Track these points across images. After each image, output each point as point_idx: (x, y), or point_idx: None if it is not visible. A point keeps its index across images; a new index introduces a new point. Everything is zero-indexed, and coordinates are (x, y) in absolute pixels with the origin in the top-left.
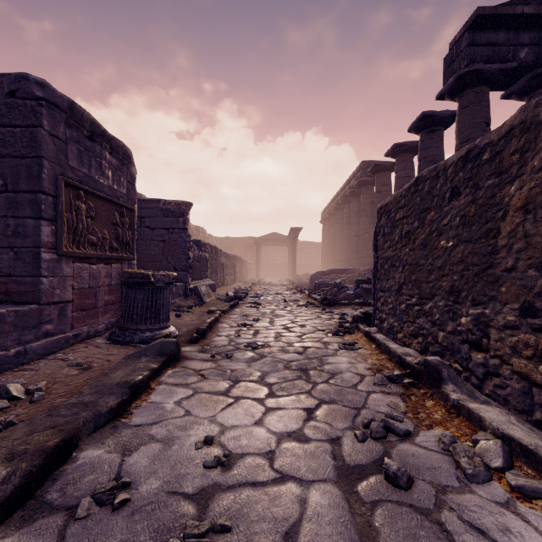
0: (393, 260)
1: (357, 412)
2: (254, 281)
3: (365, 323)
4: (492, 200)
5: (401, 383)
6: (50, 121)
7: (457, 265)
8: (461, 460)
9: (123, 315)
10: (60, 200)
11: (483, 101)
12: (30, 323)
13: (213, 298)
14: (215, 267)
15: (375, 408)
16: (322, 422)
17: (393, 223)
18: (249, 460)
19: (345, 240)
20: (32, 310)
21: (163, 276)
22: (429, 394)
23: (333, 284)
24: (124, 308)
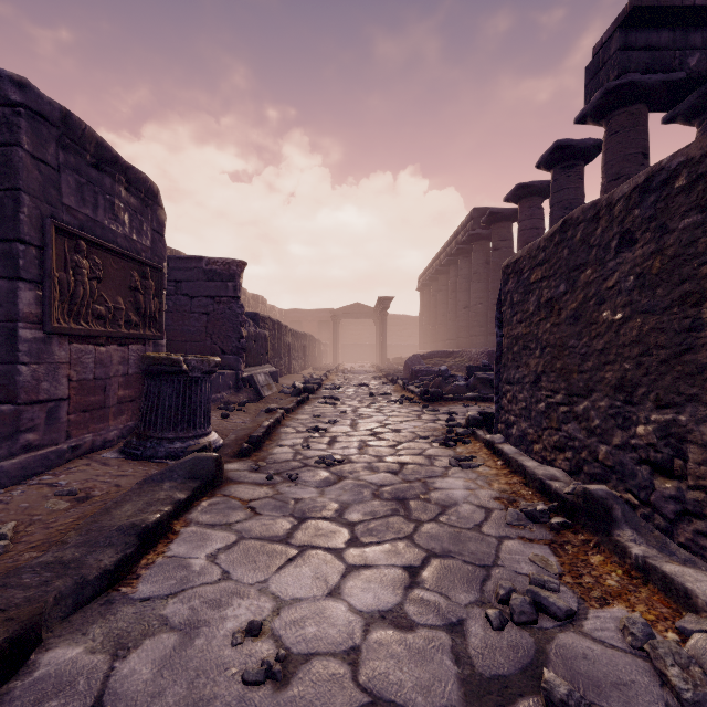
0: (526, 340)
1: (486, 572)
2: (330, 367)
3: (484, 428)
4: (691, 248)
5: (548, 523)
6: (33, 138)
7: (631, 347)
8: (670, 671)
9: (143, 418)
10: (49, 253)
11: (639, 124)
12: (0, 433)
13: (275, 391)
14: (278, 348)
15: (513, 566)
16: (433, 591)
17: (526, 288)
18: (318, 667)
19: (450, 314)
20: (4, 413)
21: (201, 362)
22: (594, 542)
23: (435, 371)
24: (145, 408)
